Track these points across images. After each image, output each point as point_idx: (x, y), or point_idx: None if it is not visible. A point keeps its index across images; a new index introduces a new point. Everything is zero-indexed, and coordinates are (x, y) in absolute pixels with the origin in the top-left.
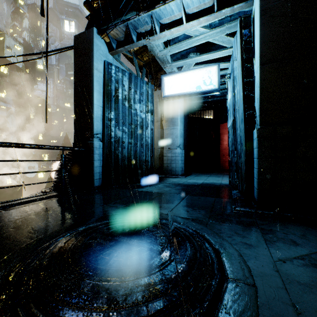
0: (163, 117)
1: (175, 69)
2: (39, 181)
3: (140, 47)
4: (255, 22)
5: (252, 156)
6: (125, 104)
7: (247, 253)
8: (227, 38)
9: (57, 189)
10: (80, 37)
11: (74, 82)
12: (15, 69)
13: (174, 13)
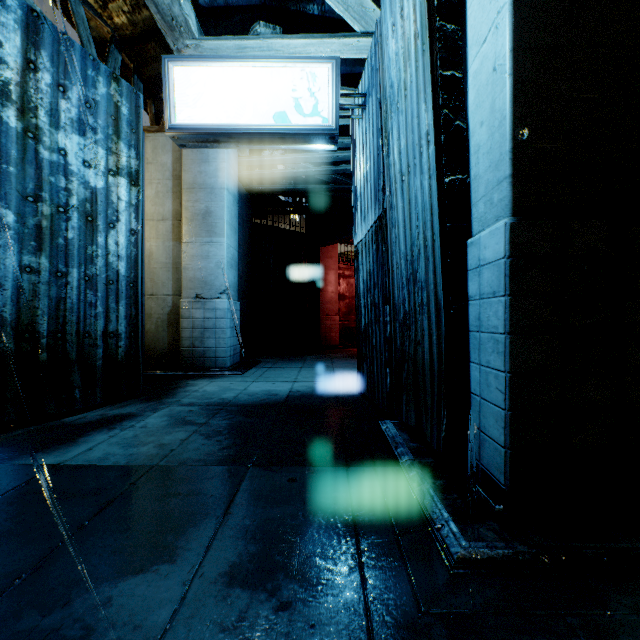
0: (180, 208)
1: None
2: None
3: None
4: None
5: (464, 323)
6: (4, 115)
7: None
8: None
9: None
10: None
11: None
12: None
13: None
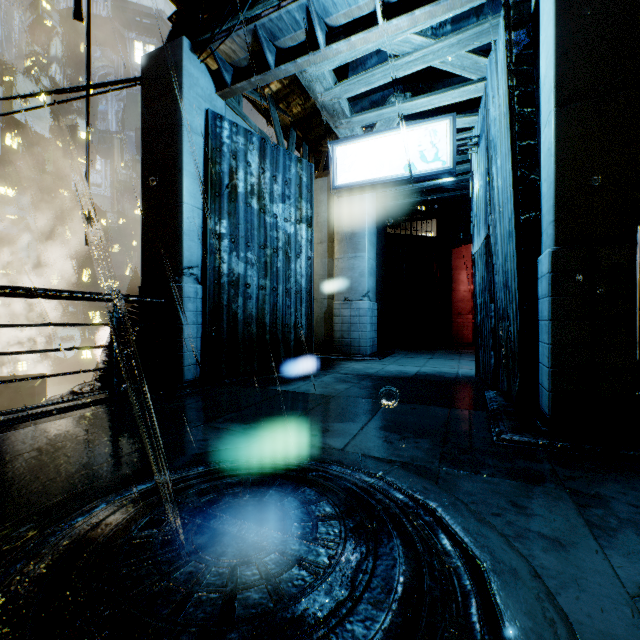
0: (333, 233)
1: (359, 131)
2: (83, 366)
3: (284, 85)
4: (543, 10)
5: (534, 315)
6: (252, 203)
7: (551, 566)
8: (472, 60)
9: (105, 386)
10: (155, 59)
11: (142, 156)
12: (35, 139)
13: (357, 1)
